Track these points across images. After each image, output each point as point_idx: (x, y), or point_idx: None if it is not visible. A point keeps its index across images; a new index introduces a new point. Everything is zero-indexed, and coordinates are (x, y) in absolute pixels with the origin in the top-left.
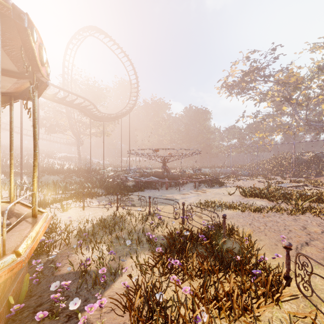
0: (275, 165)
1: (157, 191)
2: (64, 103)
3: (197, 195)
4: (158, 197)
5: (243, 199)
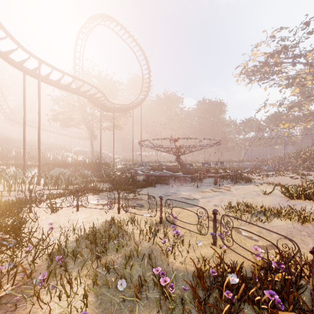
0: (305, 159)
1: (170, 187)
2: (70, 90)
3: (220, 194)
4: (172, 195)
5: (289, 202)
